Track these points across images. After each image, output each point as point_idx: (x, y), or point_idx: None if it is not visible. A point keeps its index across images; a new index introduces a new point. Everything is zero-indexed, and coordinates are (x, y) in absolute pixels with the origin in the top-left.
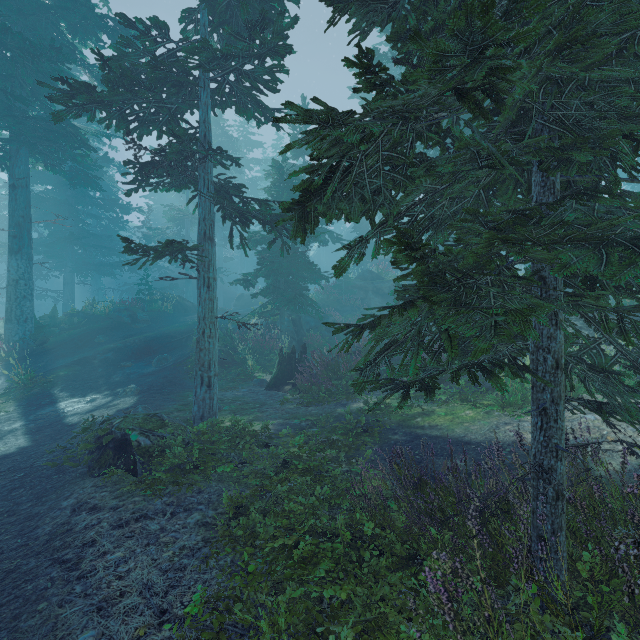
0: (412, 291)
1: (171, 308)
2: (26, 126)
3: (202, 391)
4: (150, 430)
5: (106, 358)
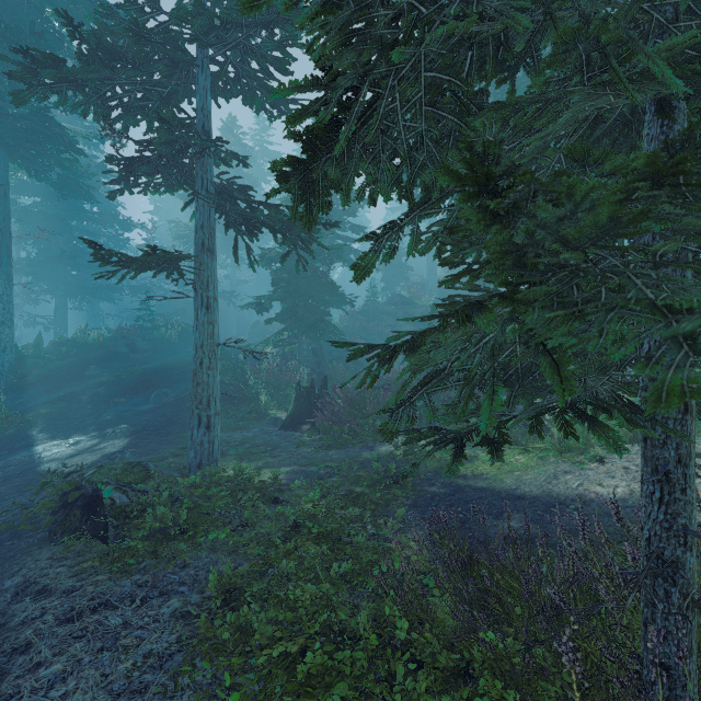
0: (460, 305)
1: (176, 336)
2: (3, 125)
3: (200, 433)
4: (129, 484)
5: (97, 393)
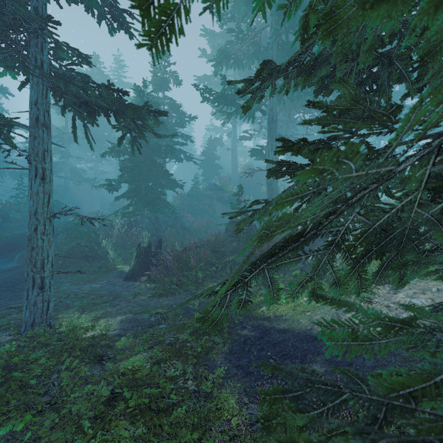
0: (309, 145)
1: None
2: None
3: (34, 294)
4: None
5: None
